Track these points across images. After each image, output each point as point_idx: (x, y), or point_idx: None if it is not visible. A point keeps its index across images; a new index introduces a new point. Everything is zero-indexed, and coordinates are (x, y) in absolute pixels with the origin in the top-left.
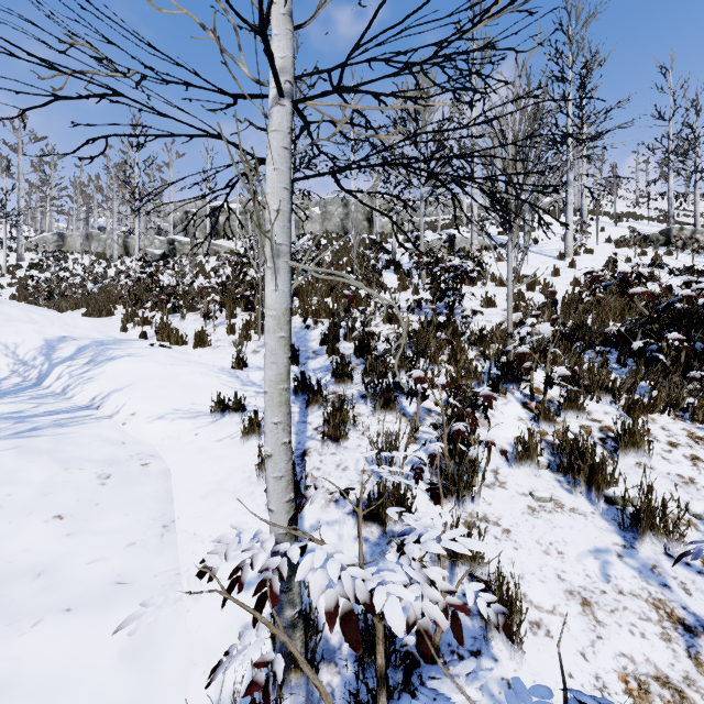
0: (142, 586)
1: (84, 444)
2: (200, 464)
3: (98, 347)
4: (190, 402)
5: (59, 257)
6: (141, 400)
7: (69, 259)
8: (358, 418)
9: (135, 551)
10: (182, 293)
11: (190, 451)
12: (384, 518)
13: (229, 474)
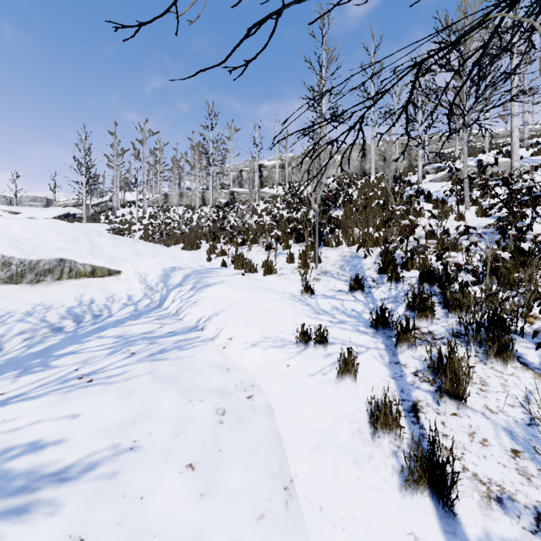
0: None
1: (198, 370)
2: (300, 403)
3: (197, 275)
4: (274, 329)
5: (165, 210)
6: (235, 326)
7: (171, 210)
8: (463, 365)
9: (267, 530)
10: (244, 229)
11: (286, 384)
12: None
13: (334, 422)
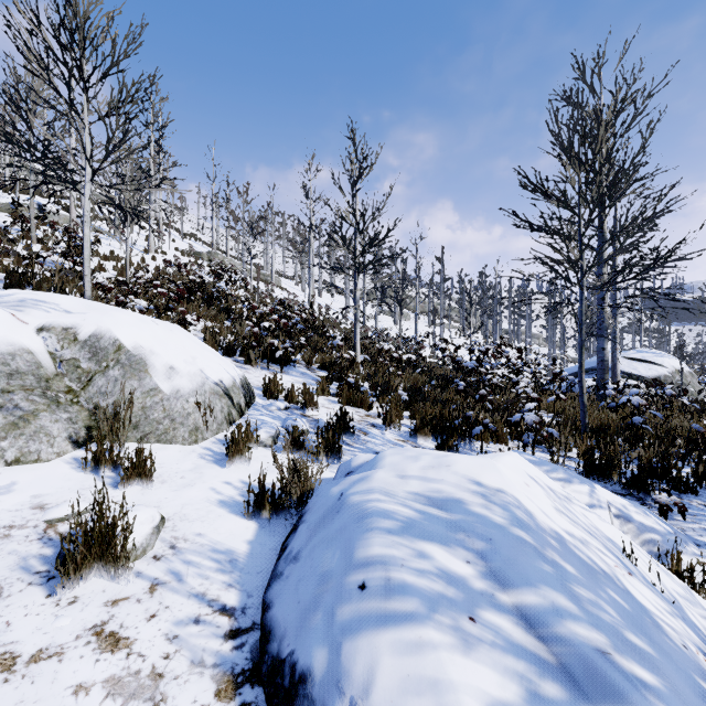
0: None
1: None
2: None
3: None
4: None
5: None
6: None
7: None
8: None
9: None
10: None
11: None
12: None
13: None
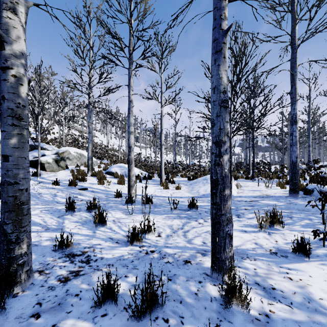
0: None
1: None
2: None
3: None
4: None
5: None
6: None
7: None
8: None
9: None
10: None
11: None
12: None
13: None
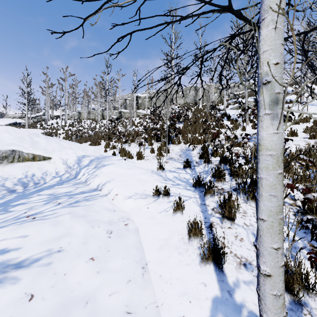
0: (140, 316)
1: (98, 211)
2: (153, 226)
3: (98, 160)
4: (141, 189)
5: (79, 121)
6: (119, 188)
7: (82, 122)
8: (236, 204)
9: (132, 286)
10: (127, 134)
11: (146, 217)
12: (296, 292)
13: (170, 235)
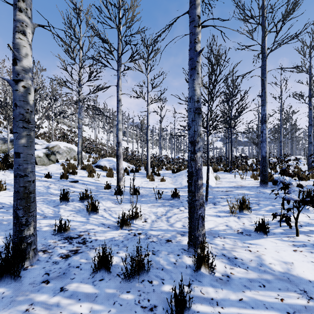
0: None
1: None
2: None
3: None
4: None
5: None
6: None
7: None
8: None
9: None
10: None
11: None
12: None
13: None
